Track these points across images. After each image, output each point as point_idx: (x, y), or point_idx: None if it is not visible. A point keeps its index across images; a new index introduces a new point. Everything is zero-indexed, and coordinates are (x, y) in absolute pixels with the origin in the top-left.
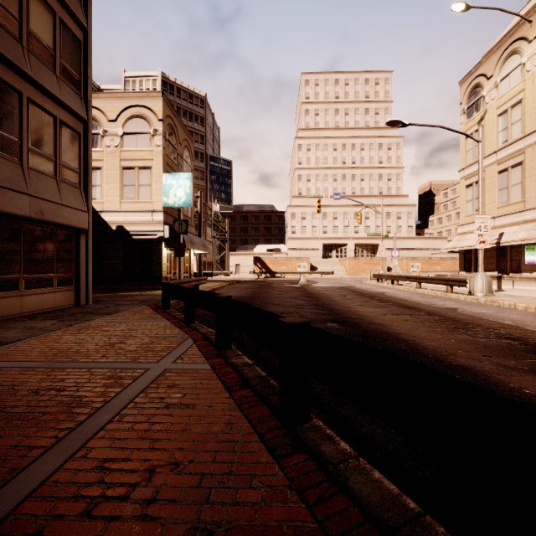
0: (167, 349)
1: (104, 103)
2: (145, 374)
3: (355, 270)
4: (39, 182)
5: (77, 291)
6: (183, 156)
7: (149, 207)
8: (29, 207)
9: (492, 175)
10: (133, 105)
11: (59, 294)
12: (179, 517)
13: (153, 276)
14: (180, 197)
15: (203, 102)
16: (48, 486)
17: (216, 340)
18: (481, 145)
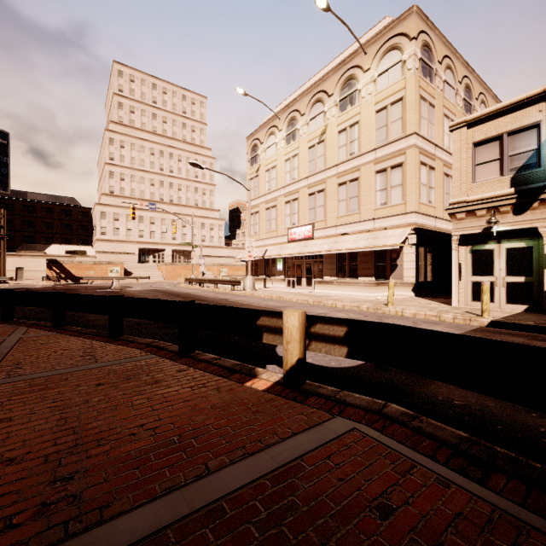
0: (8, 332)
1: None
2: (7, 340)
3: (172, 275)
4: None
5: None
6: None
7: None
8: None
9: (263, 210)
10: None
11: None
12: (76, 353)
13: None
14: None
15: None
16: (5, 360)
17: (53, 321)
18: (249, 193)
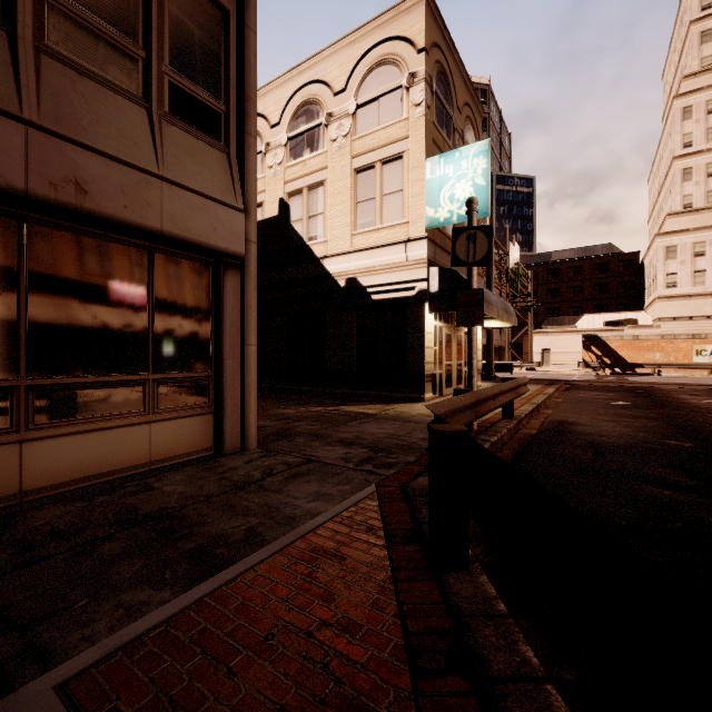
0: None
1: (328, 67)
2: None
3: None
4: (80, 99)
5: (217, 417)
6: (464, 136)
7: (400, 234)
8: (25, 161)
9: None
10: (372, 45)
11: (166, 426)
12: None
13: (408, 373)
14: (462, 199)
15: (484, 94)
16: None
17: None
18: None
